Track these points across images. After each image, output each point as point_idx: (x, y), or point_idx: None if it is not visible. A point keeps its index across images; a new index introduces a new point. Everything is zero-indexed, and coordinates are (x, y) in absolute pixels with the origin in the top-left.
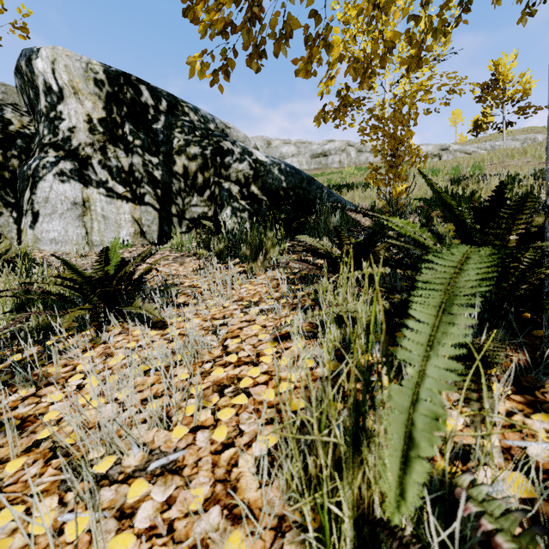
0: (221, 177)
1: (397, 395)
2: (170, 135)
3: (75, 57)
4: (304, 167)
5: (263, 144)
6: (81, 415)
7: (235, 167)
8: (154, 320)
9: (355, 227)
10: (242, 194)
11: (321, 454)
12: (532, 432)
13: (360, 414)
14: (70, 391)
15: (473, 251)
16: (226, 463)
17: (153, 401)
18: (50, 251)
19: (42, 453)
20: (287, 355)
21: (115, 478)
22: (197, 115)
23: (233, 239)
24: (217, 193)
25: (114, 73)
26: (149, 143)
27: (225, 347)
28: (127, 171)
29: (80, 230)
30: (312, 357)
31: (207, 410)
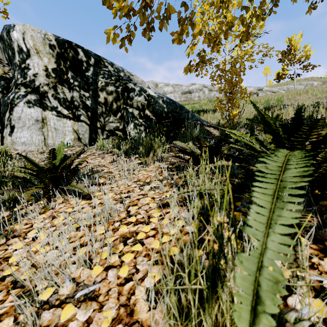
0: (127, 105)
1: (246, 262)
2: (96, 79)
3: (37, 31)
4: (178, 99)
5: (153, 85)
6: (34, 258)
7: (136, 99)
8: (84, 194)
9: (208, 136)
10: (140, 115)
11: (190, 297)
12: (325, 270)
13: (217, 265)
14: (28, 241)
15: (291, 155)
16: (127, 292)
17: (81, 249)
18: (21, 150)
19: (6, 285)
20: (167, 217)
21: (53, 303)
22: (113, 67)
23: (135, 143)
24: (125, 114)
25: (61, 41)
26: (83, 84)
27: (128, 212)
28: (69, 101)
29: (40, 137)
30: (183, 218)
31: (115, 255)
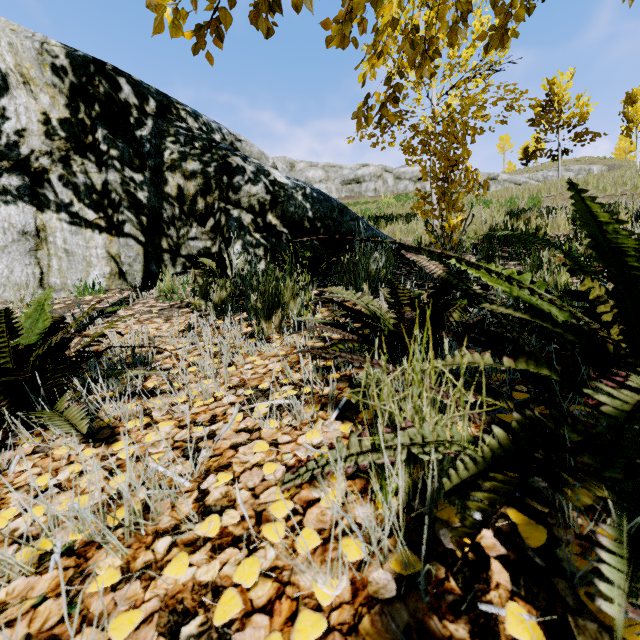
0: (229, 203)
1: None
2: (159, 146)
3: (24, 34)
4: (334, 195)
5: (286, 167)
6: None
7: (247, 190)
8: (99, 424)
9: (398, 269)
10: (256, 224)
11: None
12: None
13: None
14: None
15: None
16: None
17: None
18: None
19: None
20: (313, 521)
21: None
22: (198, 121)
23: (242, 284)
24: (223, 223)
25: (81, 58)
26: (131, 155)
27: (202, 494)
28: (100, 192)
29: (31, 269)
30: (360, 532)
31: None
